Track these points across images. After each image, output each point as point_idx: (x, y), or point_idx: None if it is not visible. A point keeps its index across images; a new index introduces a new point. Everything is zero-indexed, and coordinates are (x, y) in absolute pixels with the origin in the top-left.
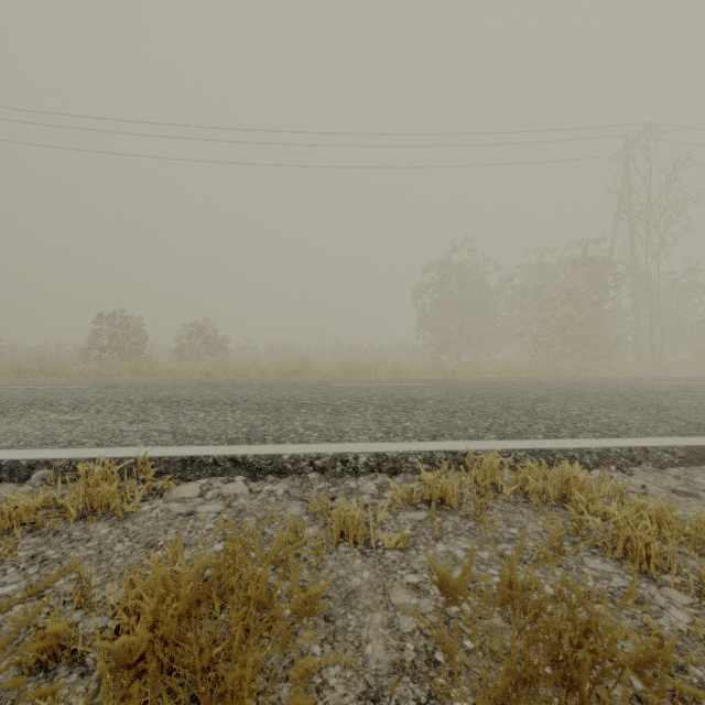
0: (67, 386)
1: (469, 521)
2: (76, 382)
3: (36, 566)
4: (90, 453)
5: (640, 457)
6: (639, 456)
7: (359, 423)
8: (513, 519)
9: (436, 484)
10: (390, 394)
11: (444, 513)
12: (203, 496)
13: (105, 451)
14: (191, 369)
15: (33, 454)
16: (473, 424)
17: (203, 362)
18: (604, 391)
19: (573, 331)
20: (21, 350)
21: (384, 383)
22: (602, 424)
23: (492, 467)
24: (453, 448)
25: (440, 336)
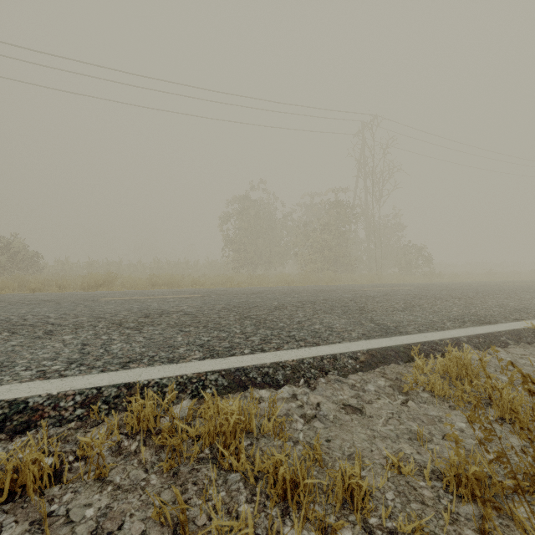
0: None
1: (34, 534)
2: None
3: None
4: None
5: (329, 366)
6: (328, 365)
7: (53, 350)
8: (119, 508)
9: None
10: (145, 308)
11: (9, 520)
12: None
13: None
14: None
15: None
16: (191, 340)
17: (3, 277)
18: (333, 297)
19: (329, 252)
20: None
21: (159, 296)
22: (312, 331)
23: (145, 412)
24: (133, 380)
25: (239, 254)
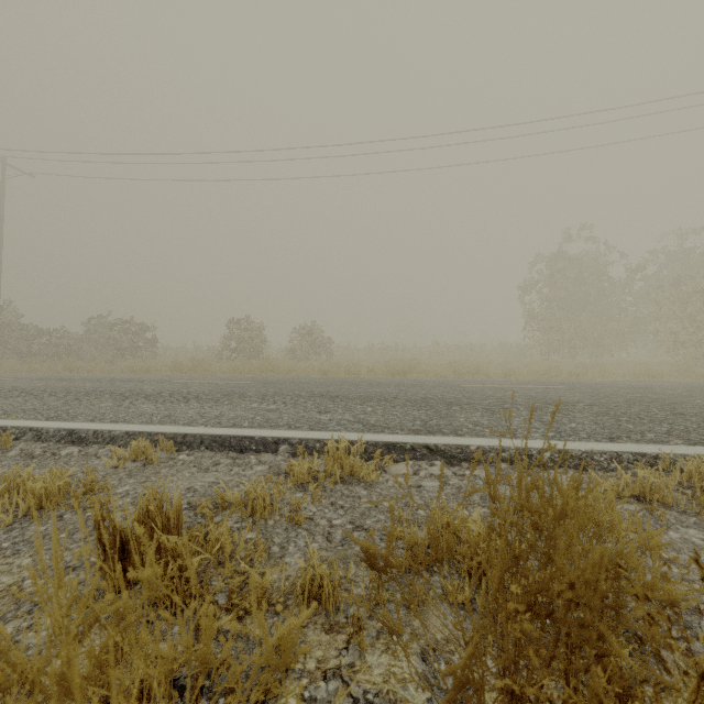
0: (235, 381)
1: (690, 517)
2: (236, 378)
3: (341, 510)
4: (312, 435)
5: None
6: None
7: (522, 422)
8: None
9: (651, 479)
10: (531, 396)
11: (658, 508)
12: (417, 474)
13: (321, 434)
14: (308, 368)
15: (272, 433)
16: (647, 429)
17: (314, 362)
18: None
19: None
20: (170, 351)
21: (514, 385)
22: None
23: (699, 470)
24: (639, 451)
25: (551, 335)
